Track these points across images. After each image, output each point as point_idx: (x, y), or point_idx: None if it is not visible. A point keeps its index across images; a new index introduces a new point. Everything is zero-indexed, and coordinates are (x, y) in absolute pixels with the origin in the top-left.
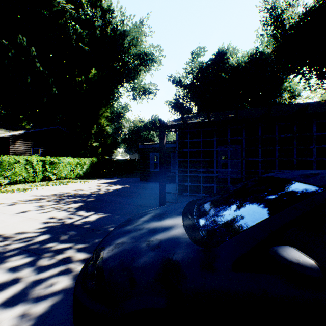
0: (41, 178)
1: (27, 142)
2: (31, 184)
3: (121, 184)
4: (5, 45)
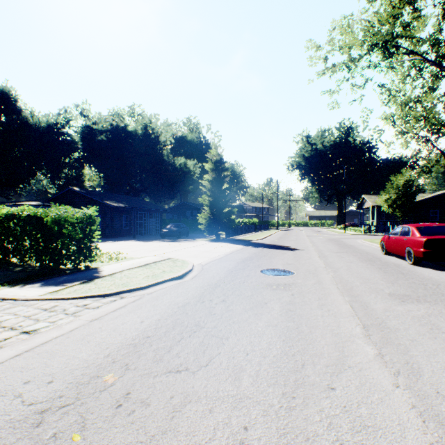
0: None
1: None
2: None
3: None
4: None
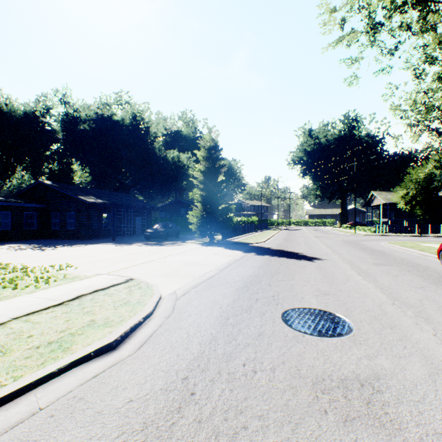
0: None
1: None
2: None
3: None
4: None
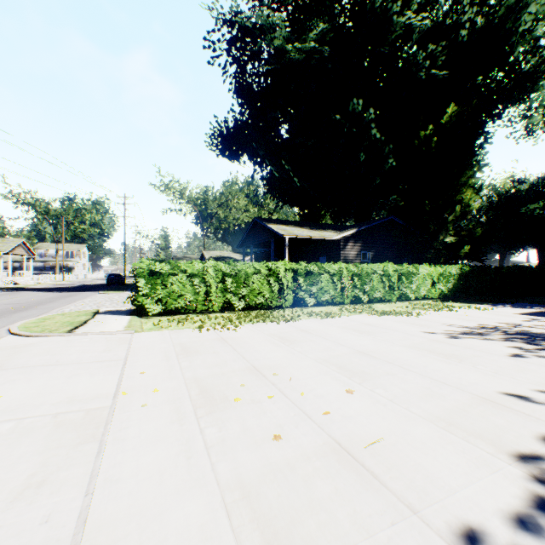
0: (396, 296)
1: (356, 245)
2: (389, 304)
3: None
4: (336, 121)
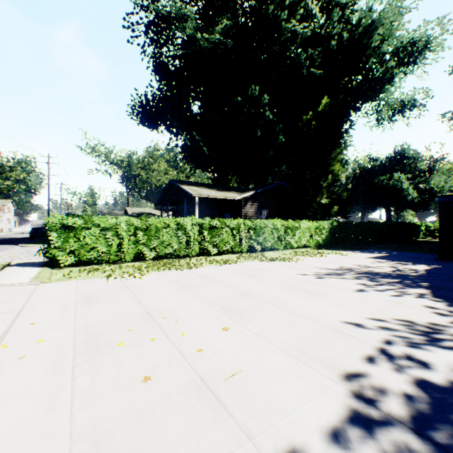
0: (283, 245)
1: (254, 204)
2: (277, 252)
3: (412, 261)
4: (238, 102)
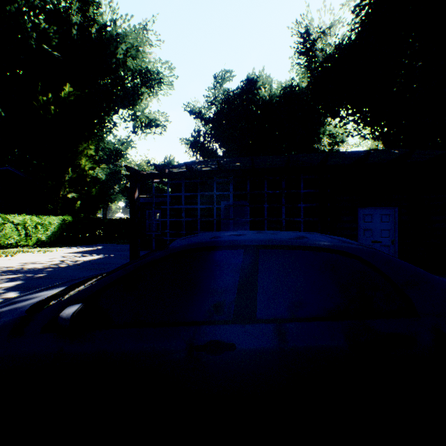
0: None
1: None
2: None
3: (102, 253)
4: None
